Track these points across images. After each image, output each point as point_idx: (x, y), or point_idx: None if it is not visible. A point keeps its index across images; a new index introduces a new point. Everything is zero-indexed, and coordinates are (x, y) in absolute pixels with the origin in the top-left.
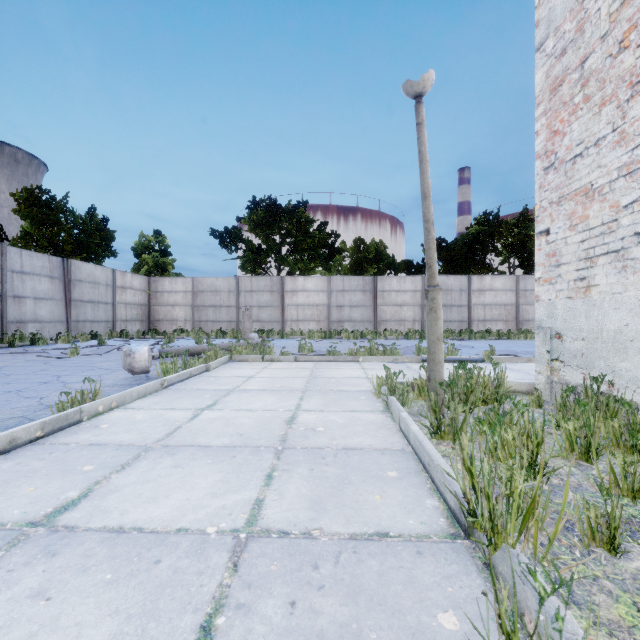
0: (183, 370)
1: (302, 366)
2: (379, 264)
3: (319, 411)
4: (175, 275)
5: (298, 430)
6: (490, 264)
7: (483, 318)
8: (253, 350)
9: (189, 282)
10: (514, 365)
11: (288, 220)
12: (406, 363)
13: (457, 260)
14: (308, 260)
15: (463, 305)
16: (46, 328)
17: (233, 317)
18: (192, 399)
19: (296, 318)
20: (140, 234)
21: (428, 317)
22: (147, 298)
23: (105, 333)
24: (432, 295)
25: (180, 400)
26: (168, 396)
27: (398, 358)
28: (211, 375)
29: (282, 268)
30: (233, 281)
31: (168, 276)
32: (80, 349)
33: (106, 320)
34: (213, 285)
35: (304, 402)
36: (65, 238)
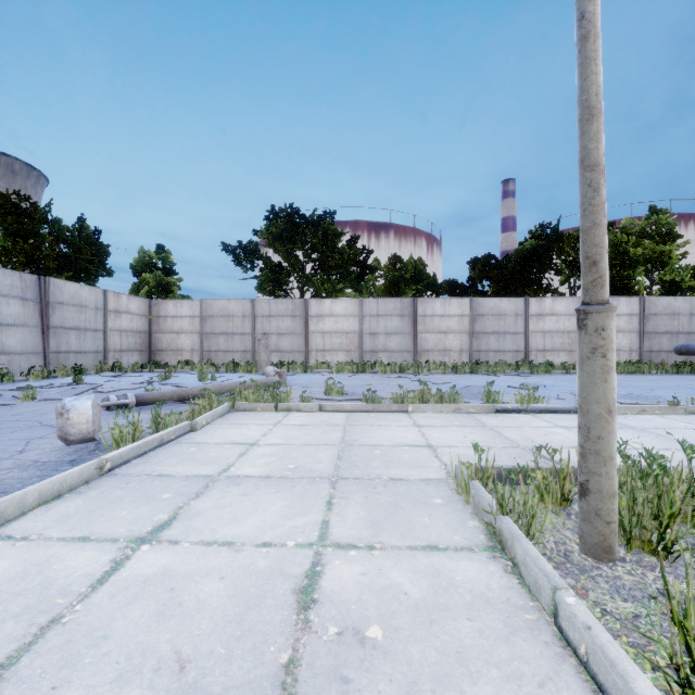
0: (153, 432)
1: (330, 420)
2: (418, 285)
3: (365, 549)
4: (182, 297)
5: (323, 640)
6: (548, 284)
7: (542, 348)
8: (263, 395)
9: (197, 305)
10: (626, 418)
11: (313, 233)
12: (473, 414)
13: (510, 280)
14: (336, 280)
15: (519, 332)
16: (16, 361)
17: (248, 346)
18: (136, 505)
19: (322, 347)
20: (140, 249)
21: (586, 366)
22: (147, 324)
23: (94, 366)
24: (597, 321)
25: (113, 509)
26: (99, 496)
27: (461, 407)
28: (195, 440)
29: (306, 289)
30: (248, 304)
31: (173, 298)
32: (48, 389)
33: (95, 350)
34: (225, 309)
35: (334, 515)
36: (47, 253)
